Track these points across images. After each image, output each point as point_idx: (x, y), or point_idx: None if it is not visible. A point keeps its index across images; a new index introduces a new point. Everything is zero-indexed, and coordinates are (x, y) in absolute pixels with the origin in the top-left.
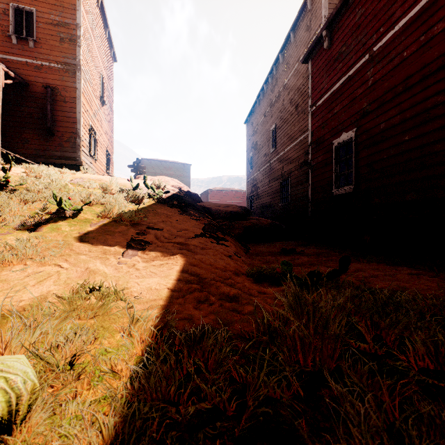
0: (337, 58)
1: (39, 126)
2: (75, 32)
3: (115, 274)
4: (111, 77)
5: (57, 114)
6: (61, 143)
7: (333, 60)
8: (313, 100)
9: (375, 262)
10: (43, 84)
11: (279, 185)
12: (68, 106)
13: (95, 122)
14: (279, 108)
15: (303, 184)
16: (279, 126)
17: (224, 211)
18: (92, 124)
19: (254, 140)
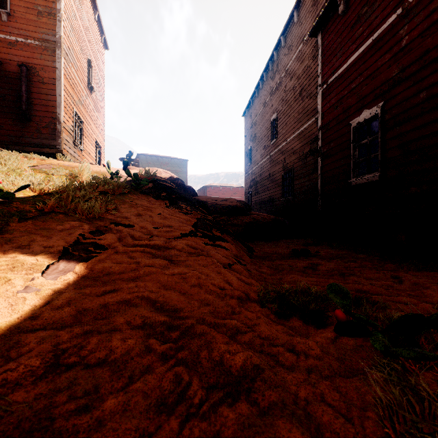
0: (356, 23)
1: (14, 110)
2: (55, 5)
3: (1, 317)
4: (102, 65)
5: (34, 96)
6: (39, 129)
7: (350, 26)
8: (323, 78)
9: (427, 271)
10: (18, 63)
11: (281, 178)
12: (47, 88)
13: (81, 109)
14: (280, 95)
15: (308, 176)
16: (280, 115)
17: (221, 205)
18: (77, 111)
19: (252, 132)
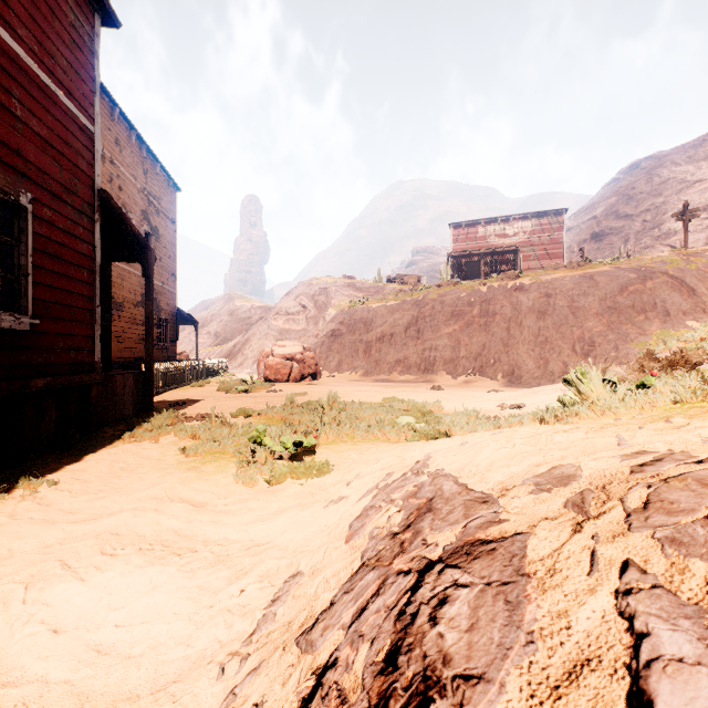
0: None
1: None
2: None
3: None
4: None
5: None
6: None
7: None
8: None
9: None
10: None
11: None
12: None
13: None
14: None
15: None
16: None
17: None
18: None
19: None
